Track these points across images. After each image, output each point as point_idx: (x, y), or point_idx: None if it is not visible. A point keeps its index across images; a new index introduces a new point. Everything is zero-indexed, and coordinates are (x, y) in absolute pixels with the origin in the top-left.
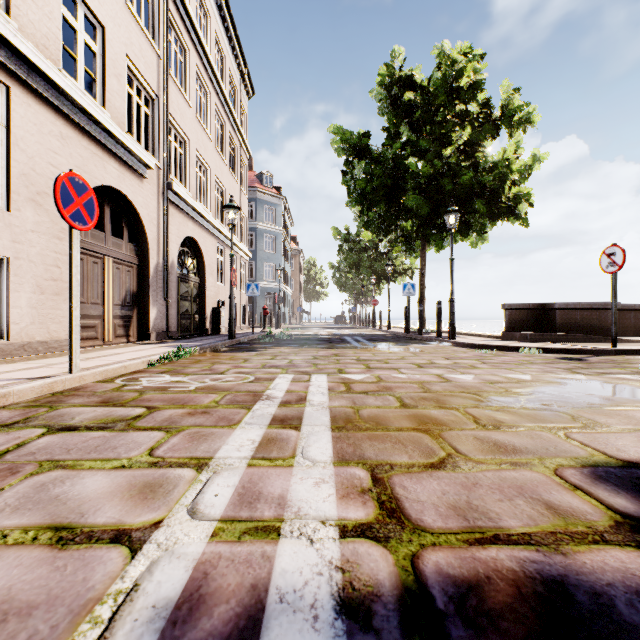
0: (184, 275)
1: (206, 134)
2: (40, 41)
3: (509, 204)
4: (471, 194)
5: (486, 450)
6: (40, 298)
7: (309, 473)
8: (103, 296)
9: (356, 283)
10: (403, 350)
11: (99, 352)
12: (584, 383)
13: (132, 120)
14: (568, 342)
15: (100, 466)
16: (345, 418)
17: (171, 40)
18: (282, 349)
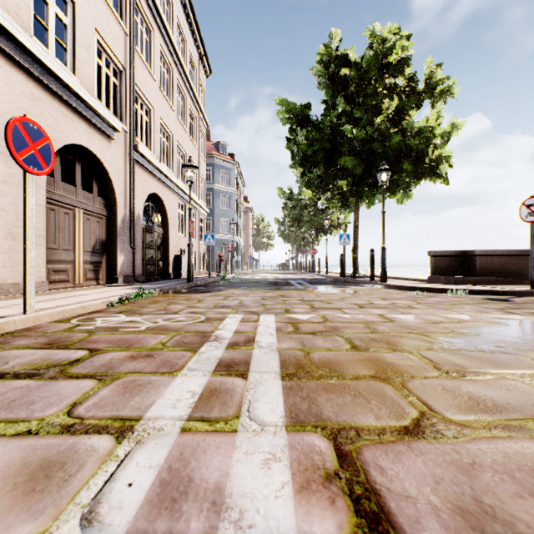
0: (149, 226)
1: (169, 105)
2: (11, 8)
3: (432, 165)
4: (399, 156)
5: (463, 406)
6: (11, 244)
7: (256, 443)
8: (74, 243)
9: (298, 235)
10: (342, 292)
11: (67, 293)
12: (524, 323)
13: (101, 88)
14: (488, 285)
15: (0, 431)
16: (295, 363)
17: (137, 21)
18: (234, 291)
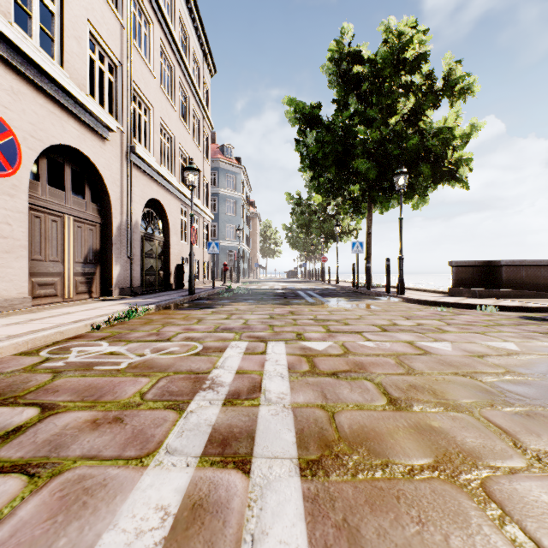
0: (149, 234)
1: (170, 104)
2: None
3: (451, 168)
4: (416, 158)
5: None
6: None
7: None
8: (63, 254)
9: (306, 242)
10: (358, 307)
11: (50, 311)
12: None
13: (94, 84)
14: (516, 298)
15: None
16: (318, 435)
17: (135, 13)
18: (239, 306)
